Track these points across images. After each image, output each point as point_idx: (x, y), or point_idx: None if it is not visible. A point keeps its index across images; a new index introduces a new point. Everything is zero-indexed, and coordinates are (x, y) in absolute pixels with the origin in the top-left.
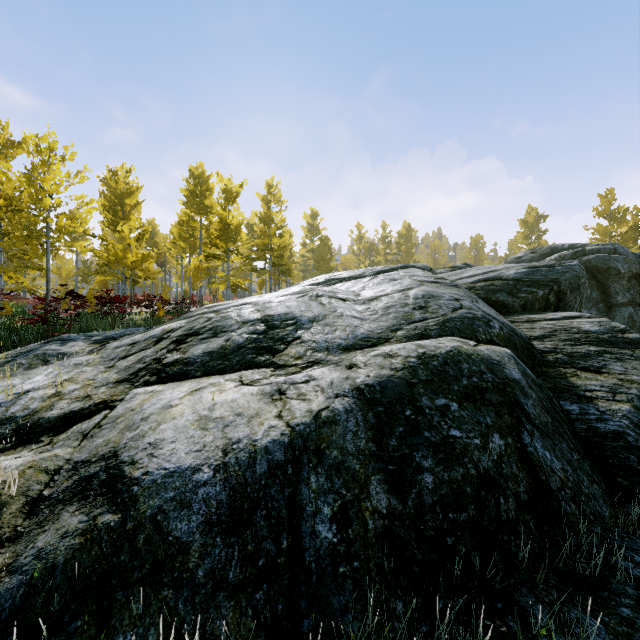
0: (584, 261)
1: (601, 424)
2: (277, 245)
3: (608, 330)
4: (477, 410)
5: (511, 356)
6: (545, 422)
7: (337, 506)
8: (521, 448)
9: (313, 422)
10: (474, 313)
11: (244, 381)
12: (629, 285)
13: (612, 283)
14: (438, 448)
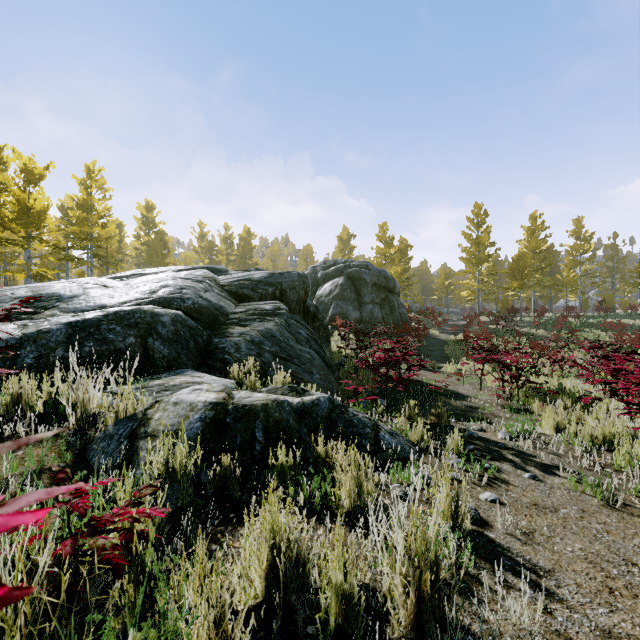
0: (349, 272)
1: (221, 345)
2: (102, 234)
3: (275, 309)
4: (129, 330)
5: (176, 314)
6: (172, 338)
7: (38, 355)
8: (144, 343)
9: (37, 332)
10: (184, 296)
11: (5, 324)
12: (372, 290)
13: (363, 288)
14: (99, 340)
